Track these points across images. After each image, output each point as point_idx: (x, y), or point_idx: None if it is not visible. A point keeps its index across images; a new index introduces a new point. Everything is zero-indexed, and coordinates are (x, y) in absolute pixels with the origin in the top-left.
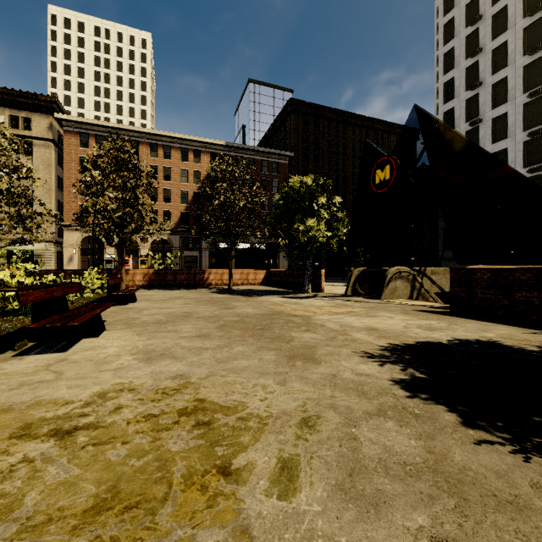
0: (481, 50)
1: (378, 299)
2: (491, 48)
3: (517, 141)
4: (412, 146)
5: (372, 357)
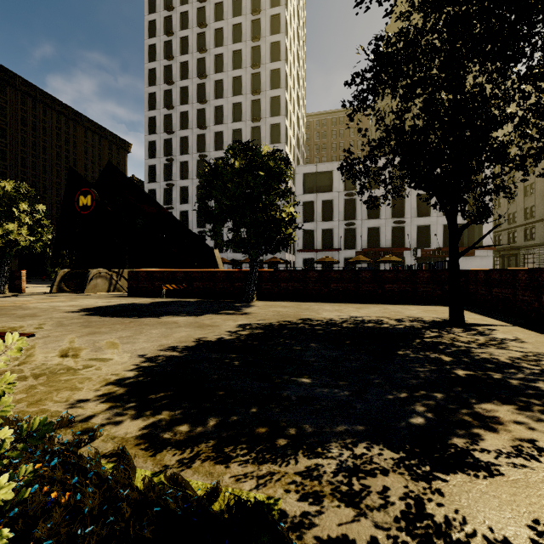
0: (174, 108)
1: (82, 293)
2: (180, 110)
3: (194, 184)
4: (124, 157)
5: (71, 312)
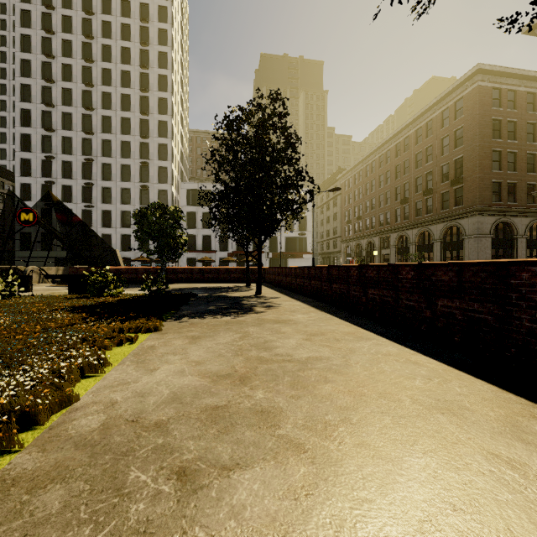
0: (55, 107)
1: None
2: (62, 110)
3: (78, 184)
4: None
5: None
